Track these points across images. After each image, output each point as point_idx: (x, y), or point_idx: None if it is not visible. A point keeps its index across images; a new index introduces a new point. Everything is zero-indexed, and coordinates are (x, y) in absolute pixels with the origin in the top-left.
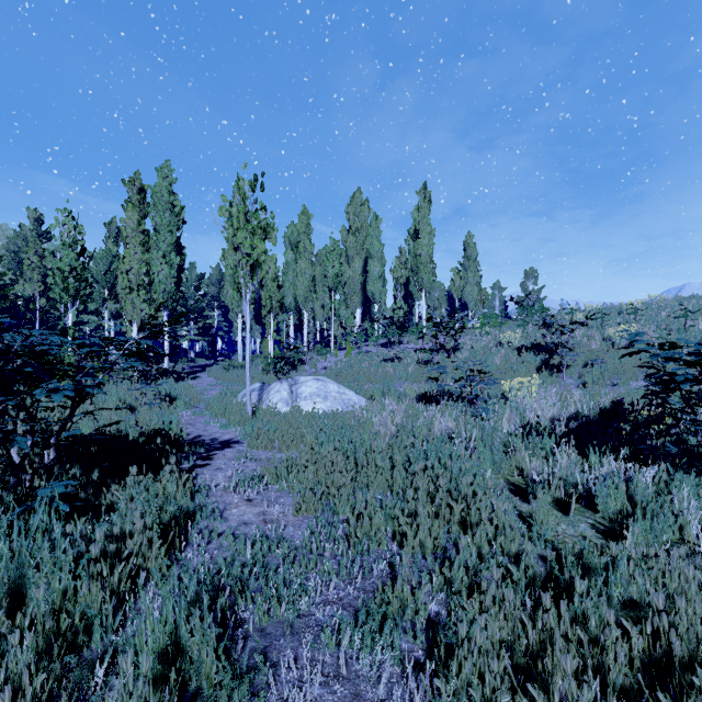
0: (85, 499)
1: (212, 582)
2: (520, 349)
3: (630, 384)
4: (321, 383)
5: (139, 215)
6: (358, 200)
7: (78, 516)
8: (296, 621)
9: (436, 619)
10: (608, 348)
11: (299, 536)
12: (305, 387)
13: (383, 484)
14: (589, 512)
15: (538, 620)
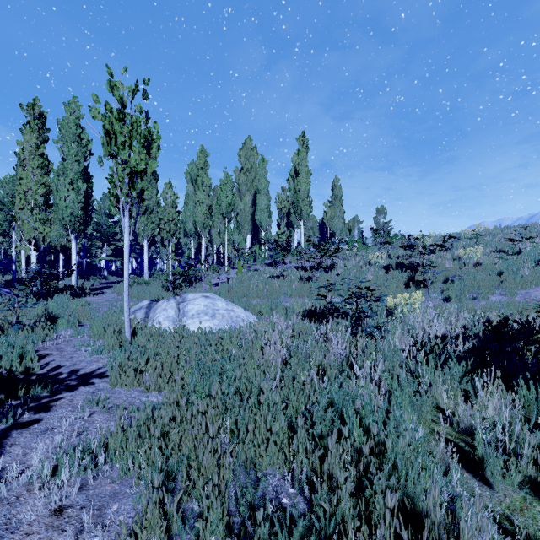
0: None
1: None
2: (387, 267)
3: (488, 298)
4: (210, 300)
5: (38, 139)
6: (248, 145)
7: None
8: None
9: None
10: (460, 266)
11: None
12: (192, 305)
13: (277, 459)
14: None
15: None
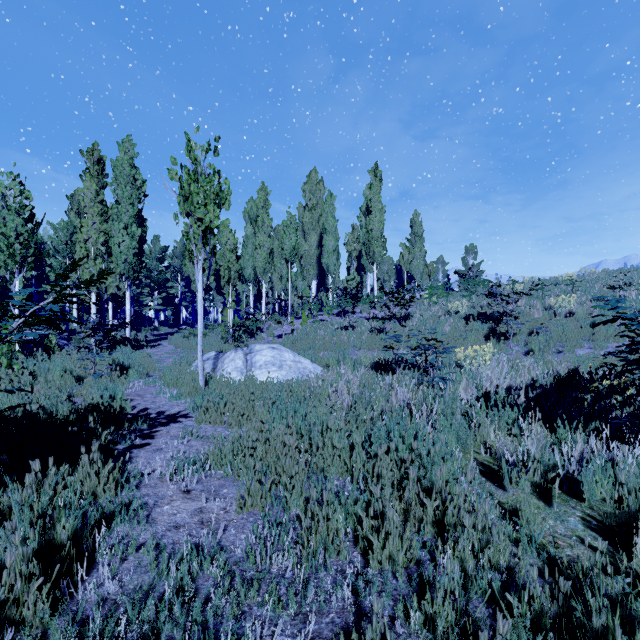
0: None
1: None
2: (467, 318)
3: (574, 351)
4: (277, 351)
5: (98, 185)
6: (313, 179)
7: None
8: None
9: None
10: (550, 317)
11: (242, 542)
12: (260, 356)
13: (341, 468)
14: (573, 501)
15: None
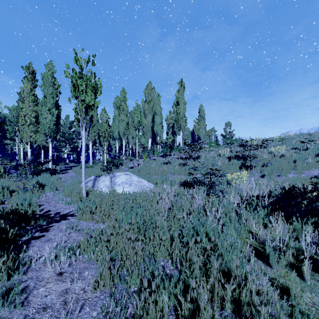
0: None
1: None
2: (229, 158)
3: (286, 175)
4: (128, 176)
5: (32, 86)
6: (149, 87)
7: None
8: None
9: None
10: (272, 157)
11: None
12: (119, 179)
13: (165, 253)
14: (317, 275)
15: None
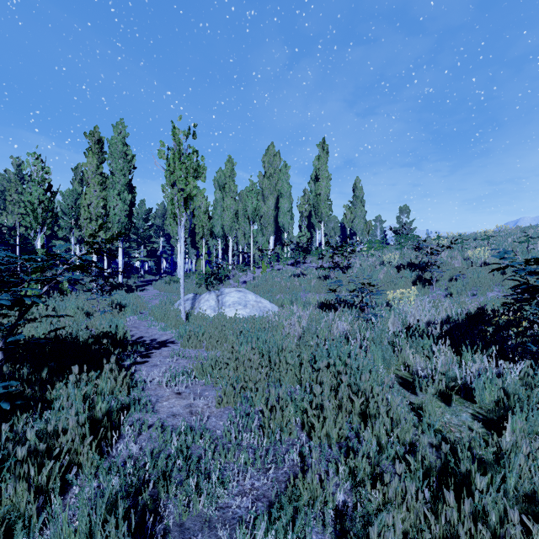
0: (32, 395)
1: (137, 476)
2: (399, 267)
3: (486, 294)
4: (242, 294)
5: (98, 161)
6: (271, 152)
7: (22, 411)
8: (214, 515)
9: (342, 508)
10: (467, 266)
11: (221, 426)
12: (229, 297)
13: (292, 378)
14: (468, 403)
15: (441, 516)
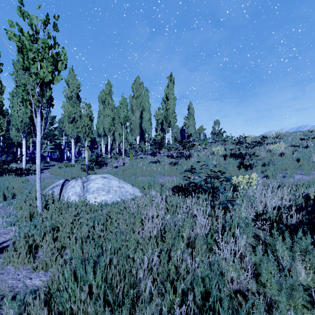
0: None
1: None
2: (224, 156)
3: (293, 176)
4: (106, 180)
5: None
6: (137, 81)
7: None
8: None
9: None
10: (271, 155)
11: None
12: (93, 184)
13: None
14: None
15: None
